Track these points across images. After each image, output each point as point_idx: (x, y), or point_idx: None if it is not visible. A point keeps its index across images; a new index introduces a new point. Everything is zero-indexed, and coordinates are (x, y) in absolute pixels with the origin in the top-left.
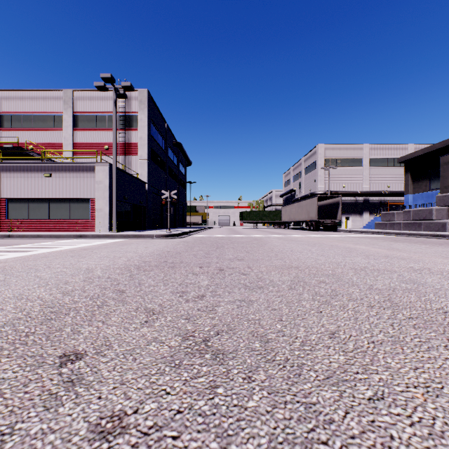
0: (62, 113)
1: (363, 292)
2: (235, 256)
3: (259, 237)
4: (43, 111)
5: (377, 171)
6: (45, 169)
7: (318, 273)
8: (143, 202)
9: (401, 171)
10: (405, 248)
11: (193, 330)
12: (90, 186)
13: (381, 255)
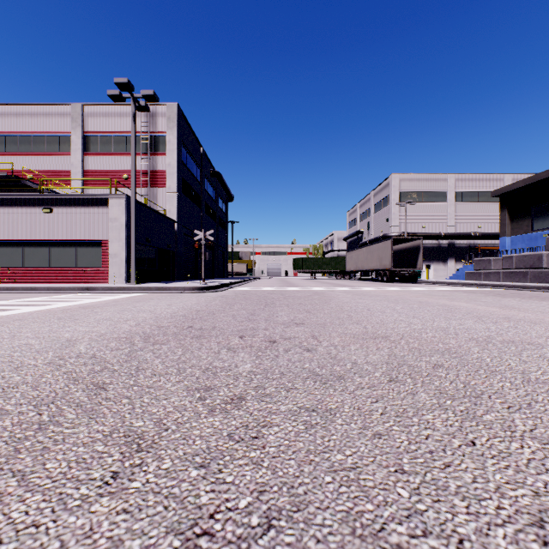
0: (70, 133)
1: (522, 390)
2: (291, 318)
3: (320, 290)
4: (45, 130)
5: (465, 208)
6: (44, 203)
7: (424, 349)
8: (172, 246)
9: (495, 208)
10: (522, 305)
11: (213, 510)
12: (102, 224)
13: (498, 317)
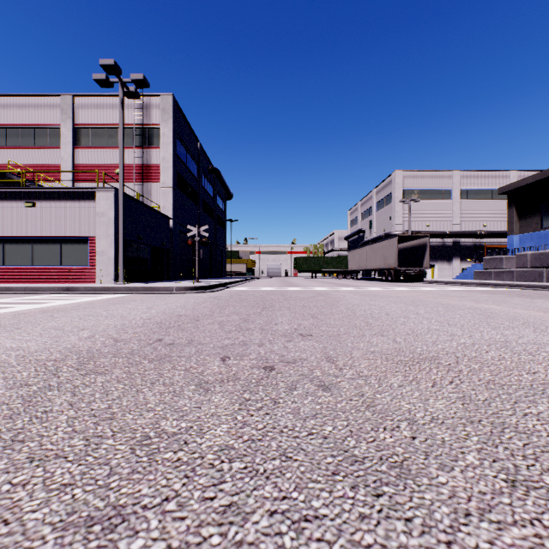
0: (60, 125)
1: None
2: (294, 326)
3: (323, 290)
4: (34, 123)
5: (471, 205)
6: (26, 196)
7: (509, 384)
8: (166, 244)
9: (501, 205)
10: None
11: None
12: (89, 219)
13: None
